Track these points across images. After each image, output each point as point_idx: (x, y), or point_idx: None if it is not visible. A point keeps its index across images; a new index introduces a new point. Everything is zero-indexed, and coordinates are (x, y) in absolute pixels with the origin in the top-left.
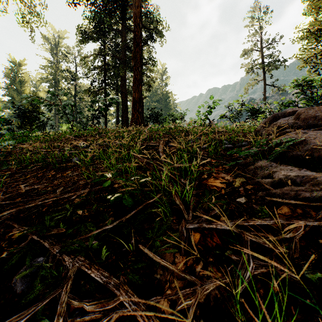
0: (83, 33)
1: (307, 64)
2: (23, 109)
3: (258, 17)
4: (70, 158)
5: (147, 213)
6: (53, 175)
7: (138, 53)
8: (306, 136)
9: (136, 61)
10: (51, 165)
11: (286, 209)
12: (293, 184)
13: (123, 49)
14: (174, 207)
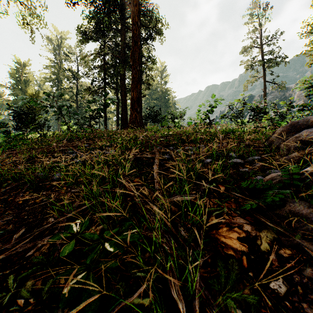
0: (83, 33)
1: None
2: (18, 111)
3: (258, 13)
4: (50, 174)
5: (125, 305)
6: (24, 201)
7: (136, 52)
8: None
9: (134, 60)
10: (27, 185)
11: None
12: None
13: (122, 48)
14: (170, 295)
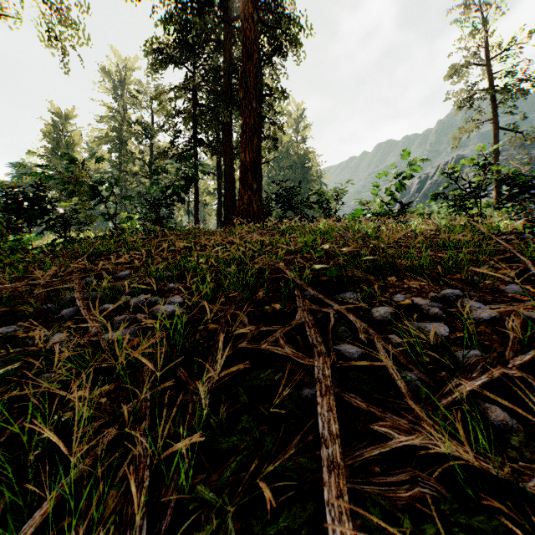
0: (157, 52)
1: None
2: (13, 193)
3: None
4: None
5: None
6: None
7: (250, 72)
8: None
9: (247, 88)
10: None
11: None
12: None
13: (226, 74)
14: None
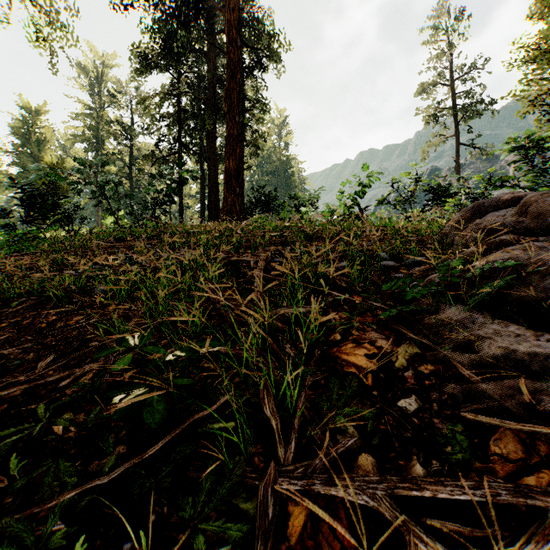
0: (142, 58)
1: (534, 108)
2: (30, 190)
3: (446, 26)
4: (90, 286)
5: (202, 431)
6: (50, 324)
7: (234, 91)
8: (546, 254)
9: (231, 104)
10: (52, 302)
11: (510, 439)
12: (524, 372)
13: (210, 83)
14: (263, 418)
